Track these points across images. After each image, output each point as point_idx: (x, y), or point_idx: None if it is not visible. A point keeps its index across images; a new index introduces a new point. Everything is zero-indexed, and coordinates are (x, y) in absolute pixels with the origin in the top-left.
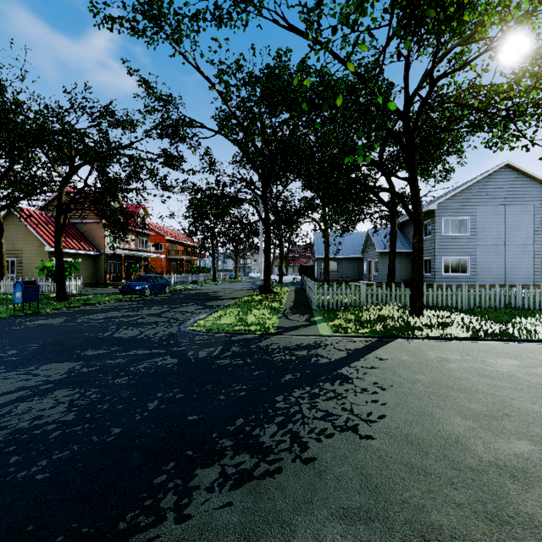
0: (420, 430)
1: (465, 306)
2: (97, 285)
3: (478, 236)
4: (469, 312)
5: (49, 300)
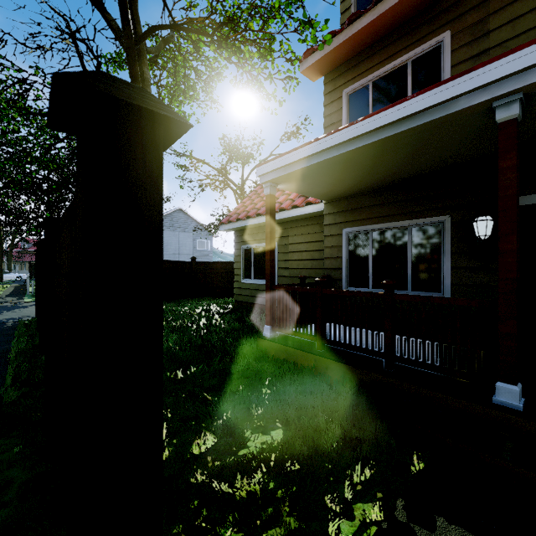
0: None
1: None
2: None
3: (165, 248)
4: None
5: None
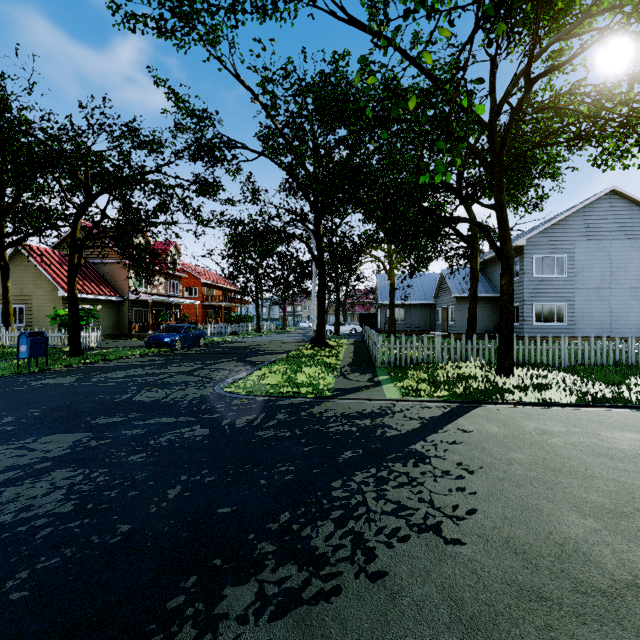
0: (525, 532)
1: (564, 364)
2: (120, 337)
3: (576, 278)
4: (571, 371)
5: (61, 354)
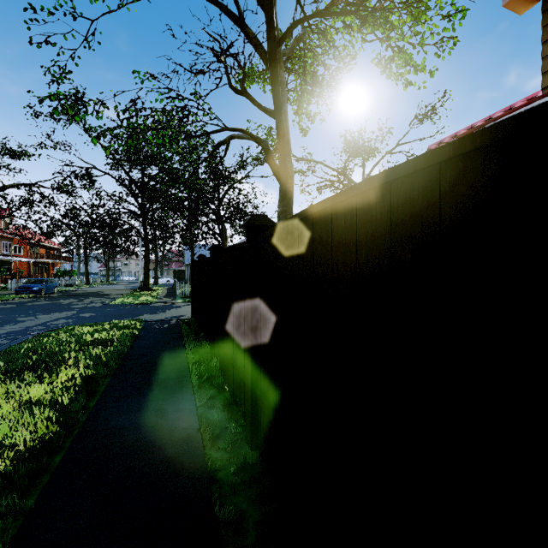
0: None
1: None
2: None
3: None
4: None
5: None
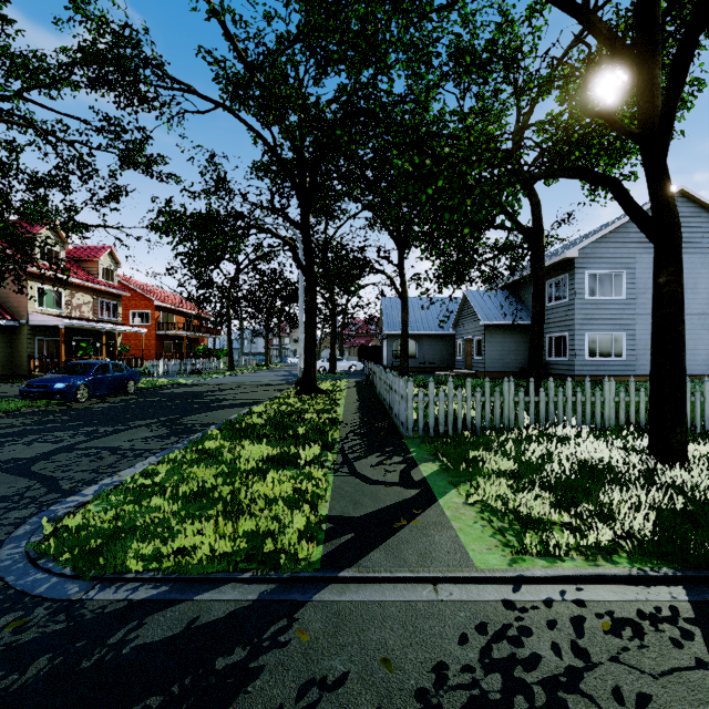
0: None
1: None
2: (12, 379)
3: (638, 301)
4: None
5: None
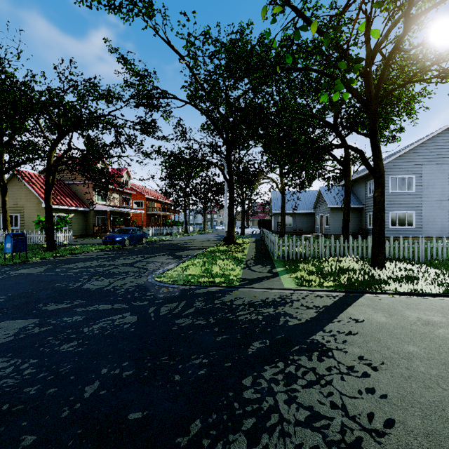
0: None
1: (422, 258)
2: (87, 236)
3: (423, 193)
4: (430, 265)
5: (41, 249)
